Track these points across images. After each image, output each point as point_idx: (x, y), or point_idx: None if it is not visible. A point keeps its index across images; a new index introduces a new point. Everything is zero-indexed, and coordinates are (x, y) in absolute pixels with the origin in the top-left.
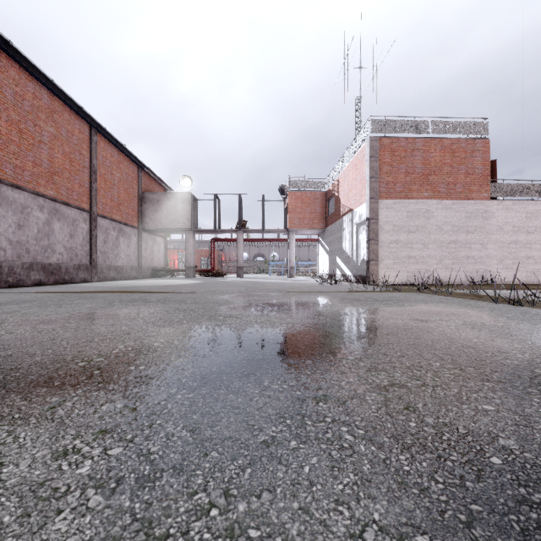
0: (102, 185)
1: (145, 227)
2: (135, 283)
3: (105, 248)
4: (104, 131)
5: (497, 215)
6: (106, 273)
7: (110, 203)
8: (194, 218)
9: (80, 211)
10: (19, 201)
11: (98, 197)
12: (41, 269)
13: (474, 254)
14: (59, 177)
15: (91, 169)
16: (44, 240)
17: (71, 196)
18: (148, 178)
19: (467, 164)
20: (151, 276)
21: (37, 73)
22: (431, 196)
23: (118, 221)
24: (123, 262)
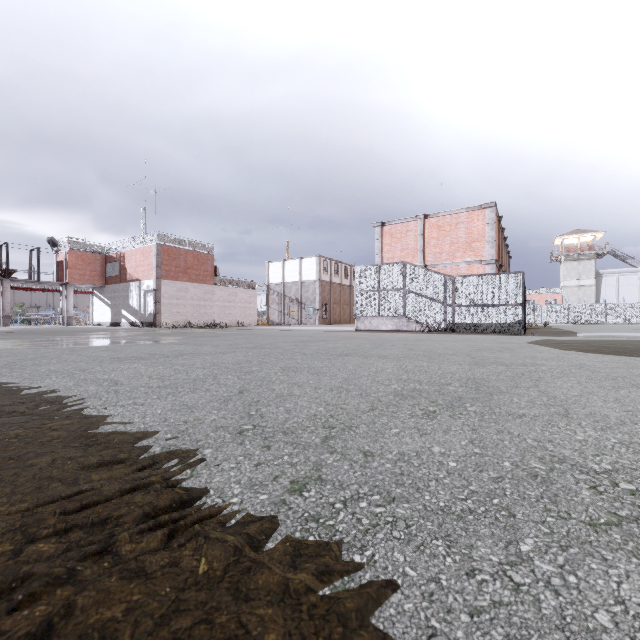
0: None
1: None
2: None
3: None
4: None
5: (218, 293)
6: None
7: None
8: None
9: None
10: None
11: None
12: None
13: (208, 311)
14: None
15: None
16: None
17: None
18: None
19: (205, 266)
20: None
21: None
22: (188, 280)
23: None
24: None
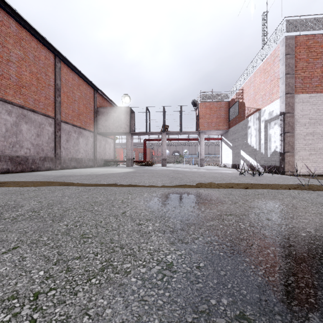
0: (65, 100)
1: (99, 132)
2: (81, 171)
3: (67, 145)
4: (65, 60)
5: None
6: (68, 163)
7: (71, 113)
8: (132, 125)
9: (46, 117)
10: None
11: (61, 108)
12: (9, 160)
13: None
14: (27, 90)
15: (55, 87)
16: (12, 138)
17: (38, 105)
18: (101, 99)
19: None
20: (104, 165)
21: (2, 3)
22: None
23: (78, 126)
24: (82, 155)
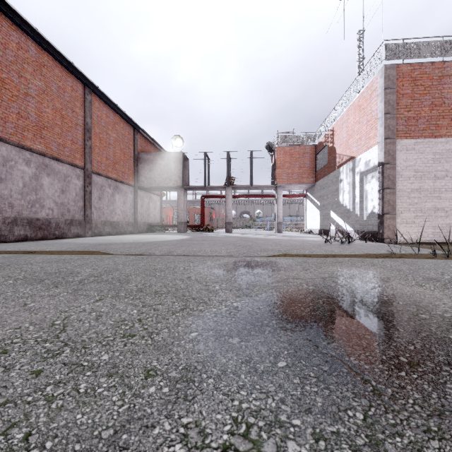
0: (97, 144)
1: (141, 186)
2: (120, 239)
3: (100, 205)
4: (98, 90)
5: None
6: (100, 228)
7: (105, 161)
8: (186, 177)
9: (73, 168)
10: (1, 153)
11: (92, 155)
12: (27, 224)
13: None
14: (49, 132)
15: (85, 127)
16: (31, 195)
17: (62, 152)
18: (144, 141)
19: None
20: (147, 231)
21: (20, 21)
22: None
23: (114, 178)
24: (119, 218)
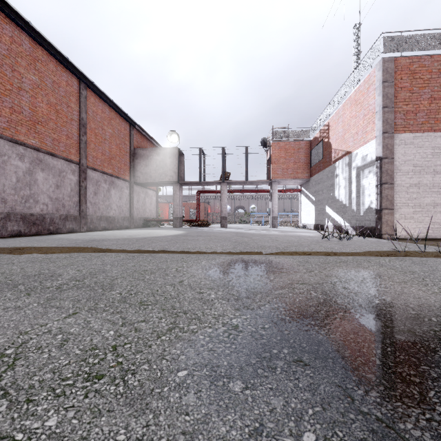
0: (93, 139)
1: (137, 181)
2: (115, 234)
3: (95, 200)
4: (93, 86)
5: None
6: (96, 223)
7: (101, 156)
8: (181, 172)
9: (68, 163)
10: None
11: (88, 150)
12: (21, 219)
13: None
14: (43, 126)
15: (80, 122)
16: (25, 190)
17: (57, 147)
18: (140, 136)
19: None
20: (143, 226)
21: (13, 14)
22: None
23: (110, 174)
24: (115, 213)
